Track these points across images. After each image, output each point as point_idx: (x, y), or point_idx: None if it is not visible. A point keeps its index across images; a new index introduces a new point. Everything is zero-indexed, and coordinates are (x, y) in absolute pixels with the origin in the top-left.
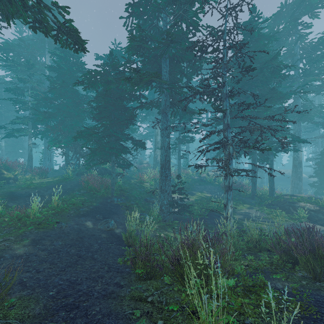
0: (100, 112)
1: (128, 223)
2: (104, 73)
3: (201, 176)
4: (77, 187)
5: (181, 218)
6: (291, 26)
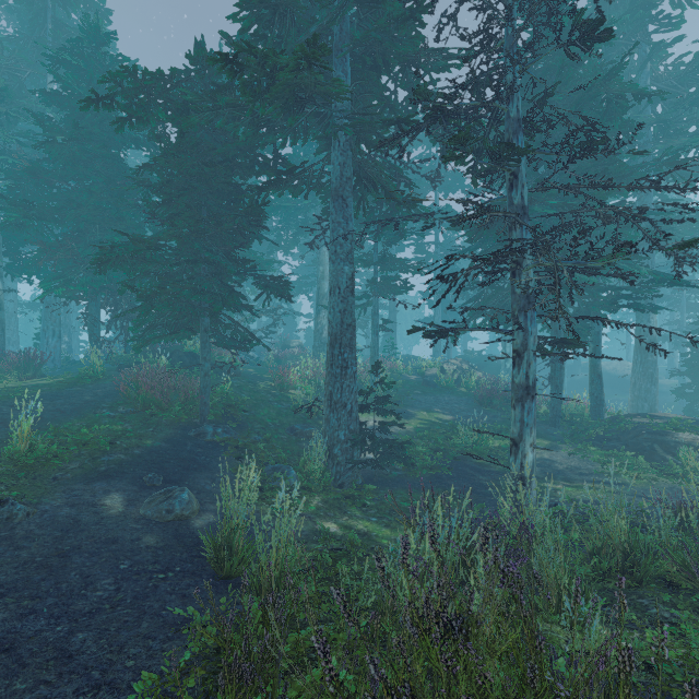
0: (170, 199)
1: (224, 502)
2: (172, 80)
3: (427, 375)
4: (111, 399)
5: (384, 478)
6: (637, 21)
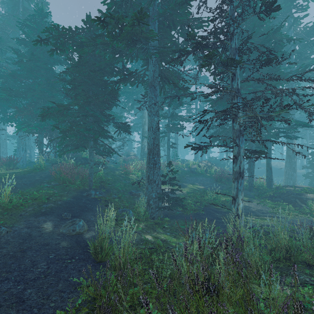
0: (75, 87)
1: (98, 226)
2: (75, 32)
3: (192, 168)
4: (48, 178)
5: (173, 215)
6: (287, 7)
